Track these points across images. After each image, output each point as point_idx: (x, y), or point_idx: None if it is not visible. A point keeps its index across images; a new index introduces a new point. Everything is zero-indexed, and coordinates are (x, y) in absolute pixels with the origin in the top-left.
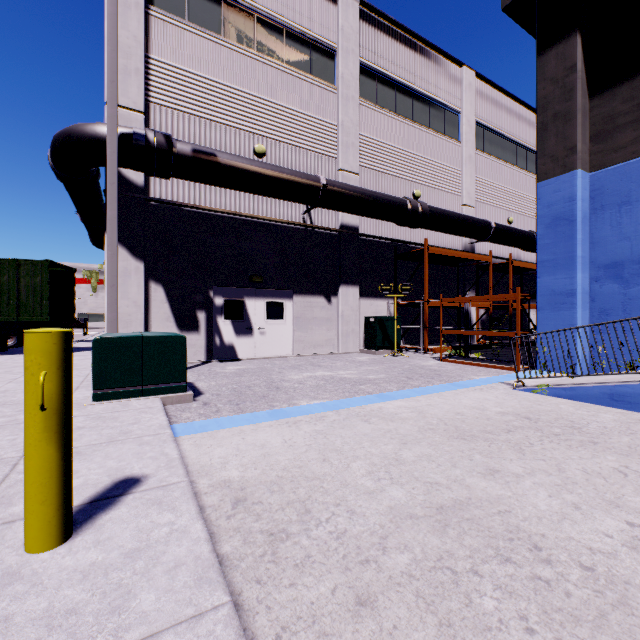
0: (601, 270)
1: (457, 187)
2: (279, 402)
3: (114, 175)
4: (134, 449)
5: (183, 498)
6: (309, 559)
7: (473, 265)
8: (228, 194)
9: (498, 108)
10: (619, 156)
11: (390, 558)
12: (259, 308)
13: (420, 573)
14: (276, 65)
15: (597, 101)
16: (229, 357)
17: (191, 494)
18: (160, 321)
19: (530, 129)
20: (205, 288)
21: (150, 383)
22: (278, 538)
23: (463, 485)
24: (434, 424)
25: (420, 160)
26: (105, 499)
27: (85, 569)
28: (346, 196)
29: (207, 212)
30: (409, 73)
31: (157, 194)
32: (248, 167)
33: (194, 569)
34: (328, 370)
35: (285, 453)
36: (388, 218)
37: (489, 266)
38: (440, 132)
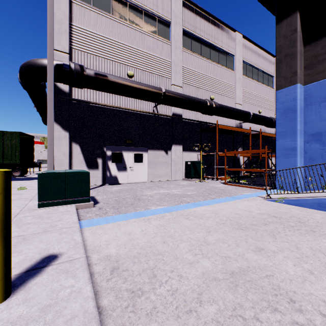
0: (310, 137)
1: (233, 94)
2: (140, 207)
3: (51, 85)
4: (56, 236)
5: (81, 268)
6: (155, 310)
7: (241, 134)
8: (114, 97)
9: (254, 53)
10: (320, 76)
11: (204, 309)
12: (130, 157)
13: (223, 320)
14: (139, 30)
15: (308, 48)
16: (114, 182)
17: (86, 266)
18: (78, 163)
19: (270, 64)
20: (101, 146)
21: (70, 197)
22: (136, 294)
23: (244, 258)
24: (224, 220)
25: (214, 80)
26: (35, 269)
27: (14, 320)
28: (175, 98)
29: (102, 106)
30: (208, 35)
31: (76, 97)
32: (124, 82)
33: (83, 320)
34: (166, 189)
35: (142, 238)
36: (197, 110)
37: (249, 135)
38: (224, 66)
